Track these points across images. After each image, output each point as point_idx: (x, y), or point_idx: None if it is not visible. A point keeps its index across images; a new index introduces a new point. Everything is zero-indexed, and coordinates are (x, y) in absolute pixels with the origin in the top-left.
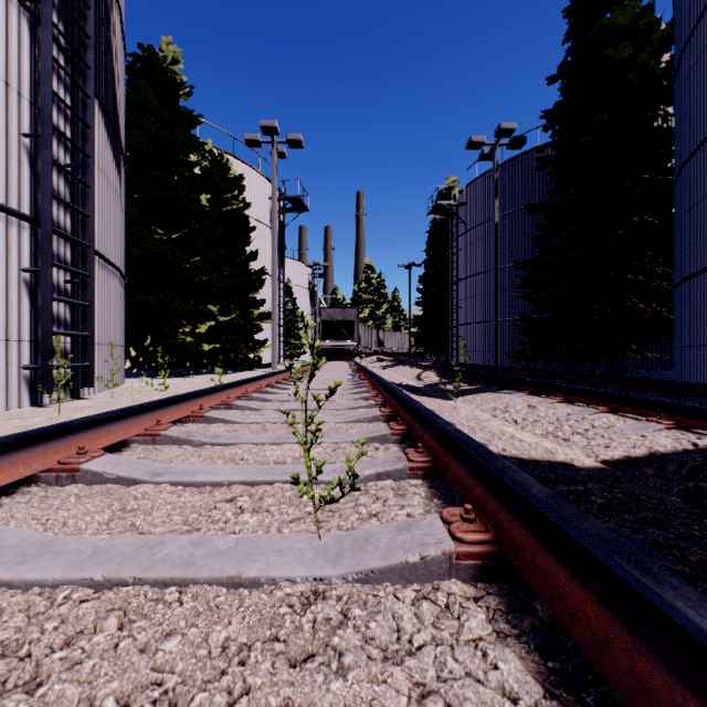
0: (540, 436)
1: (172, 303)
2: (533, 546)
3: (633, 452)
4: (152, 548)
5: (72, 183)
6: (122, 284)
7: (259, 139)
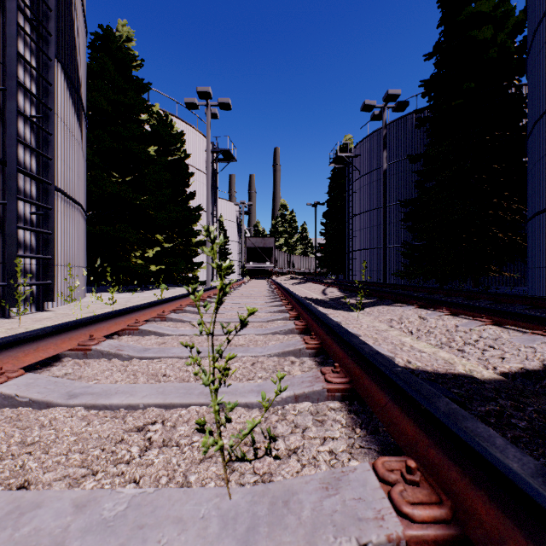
0: (437, 347)
1: (126, 232)
2: (519, 544)
3: (529, 364)
4: (22, 516)
5: (37, 132)
6: (83, 217)
7: (196, 102)
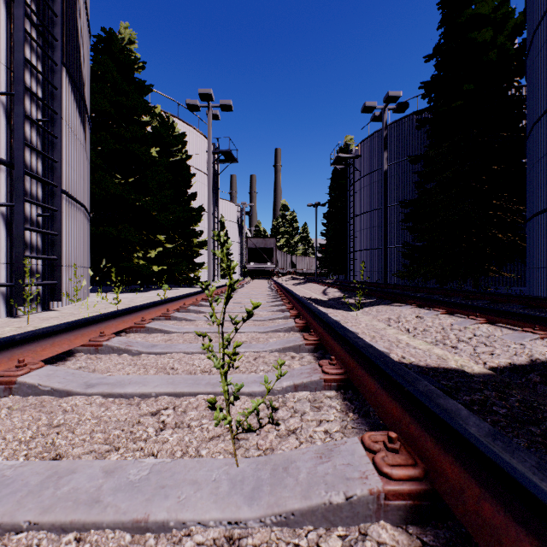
0: (431, 344)
1: (128, 233)
2: (474, 491)
3: (517, 359)
4: (60, 479)
5: (43, 135)
6: (86, 218)
7: (197, 104)
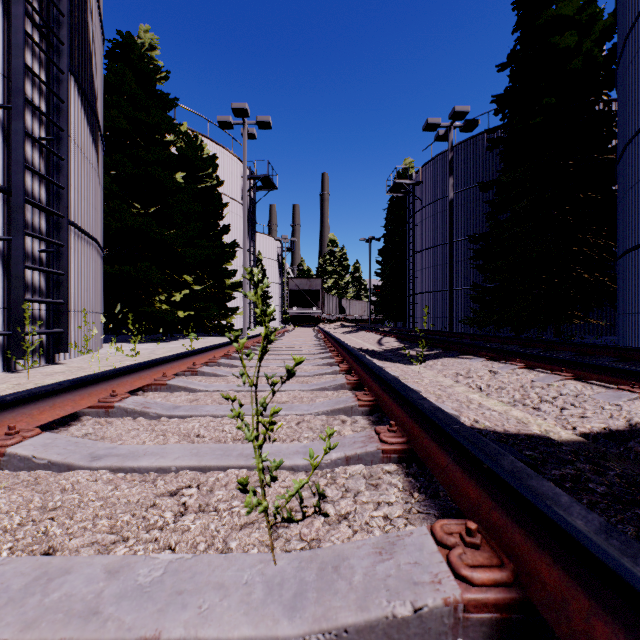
0: (509, 405)
1: (149, 272)
2: (581, 604)
3: (613, 424)
4: (50, 581)
5: (47, 156)
6: (99, 254)
7: (230, 121)
